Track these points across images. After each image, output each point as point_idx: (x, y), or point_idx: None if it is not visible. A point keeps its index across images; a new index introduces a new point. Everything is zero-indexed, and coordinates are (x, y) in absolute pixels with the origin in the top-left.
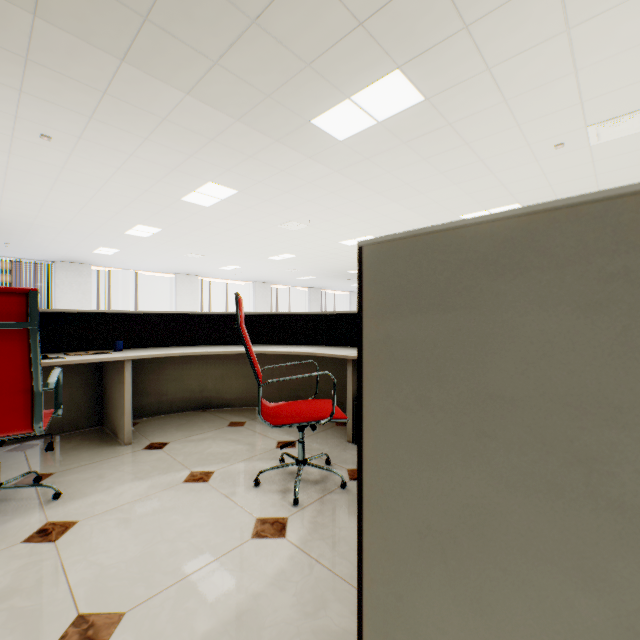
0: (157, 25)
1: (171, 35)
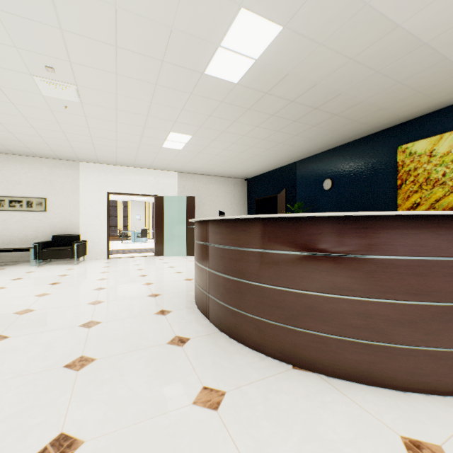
0: (374, 70)
1: (370, 68)
